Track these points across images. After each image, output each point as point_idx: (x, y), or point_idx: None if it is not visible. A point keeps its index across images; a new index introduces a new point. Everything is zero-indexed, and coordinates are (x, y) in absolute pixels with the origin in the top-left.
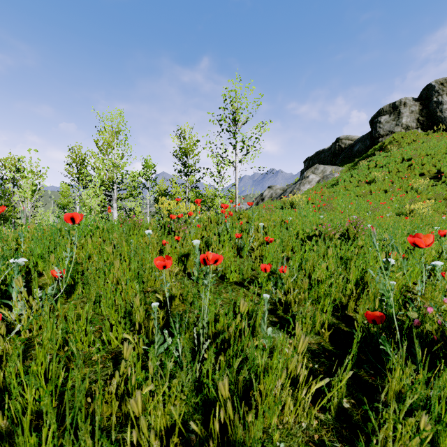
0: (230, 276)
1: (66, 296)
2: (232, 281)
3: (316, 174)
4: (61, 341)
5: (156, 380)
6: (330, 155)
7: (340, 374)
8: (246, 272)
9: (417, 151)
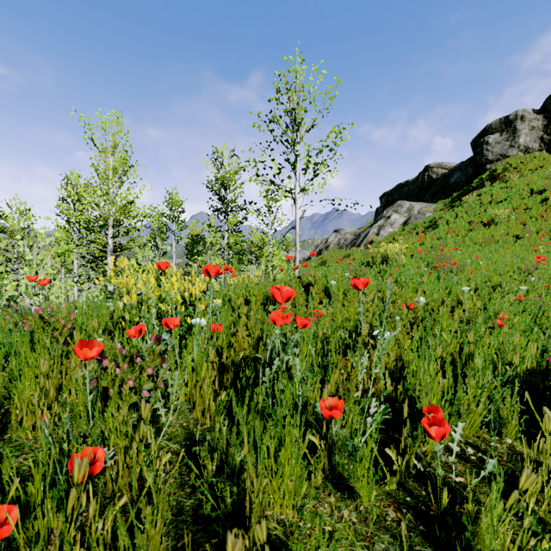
0: None
1: None
2: None
3: (400, 213)
4: None
5: None
6: (416, 188)
7: None
8: None
9: (550, 180)
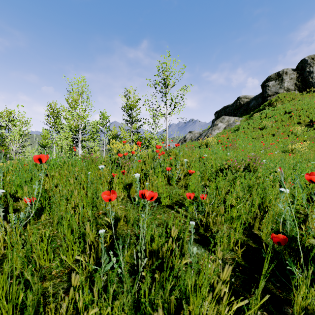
0: (163, 200)
1: (36, 217)
2: (164, 204)
3: (223, 122)
4: (25, 260)
5: (100, 303)
6: (233, 109)
7: (257, 294)
8: (175, 197)
9: (295, 106)
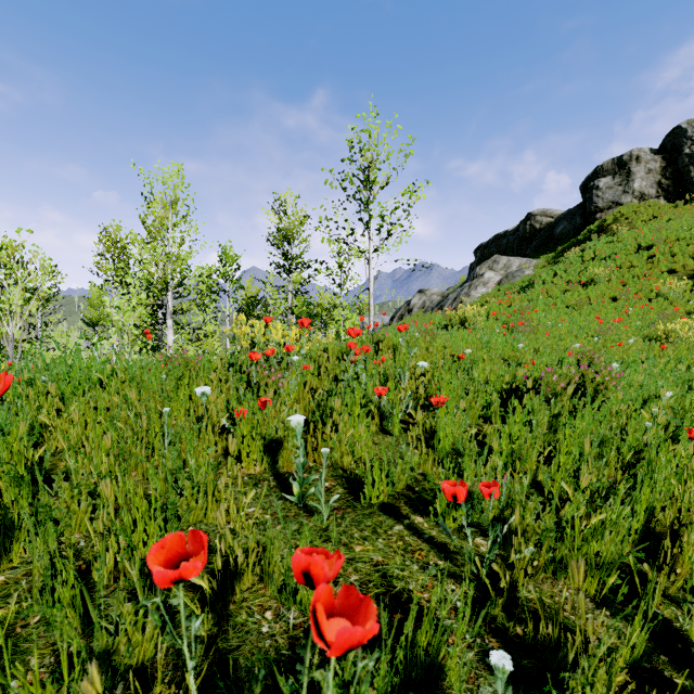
0: (370, 491)
1: None
2: (373, 500)
3: (496, 270)
4: None
5: None
6: (517, 240)
7: None
8: (403, 478)
9: (661, 233)
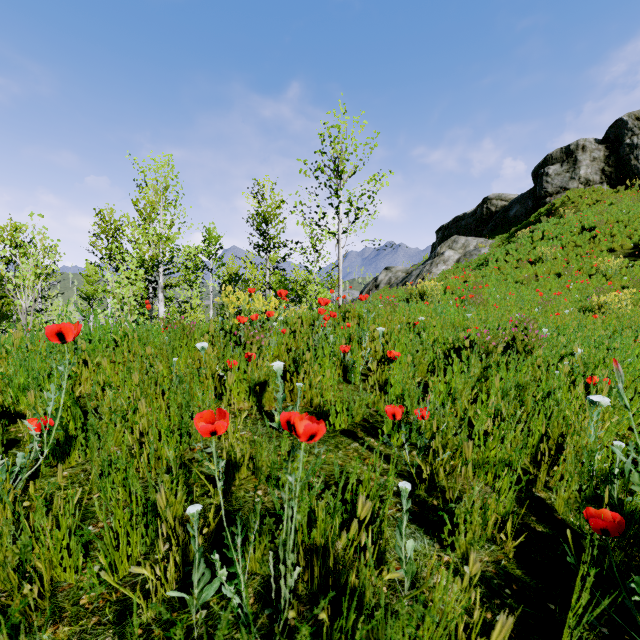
0: (334, 420)
1: (56, 460)
2: (336, 427)
3: (455, 249)
4: (15, 577)
5: None
6: (475, 222)
7: None
8: (360, 412)
9: (603, 216)
